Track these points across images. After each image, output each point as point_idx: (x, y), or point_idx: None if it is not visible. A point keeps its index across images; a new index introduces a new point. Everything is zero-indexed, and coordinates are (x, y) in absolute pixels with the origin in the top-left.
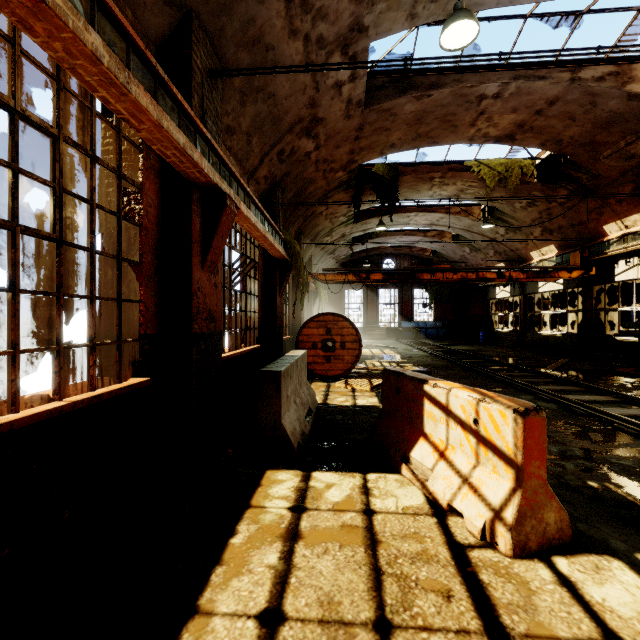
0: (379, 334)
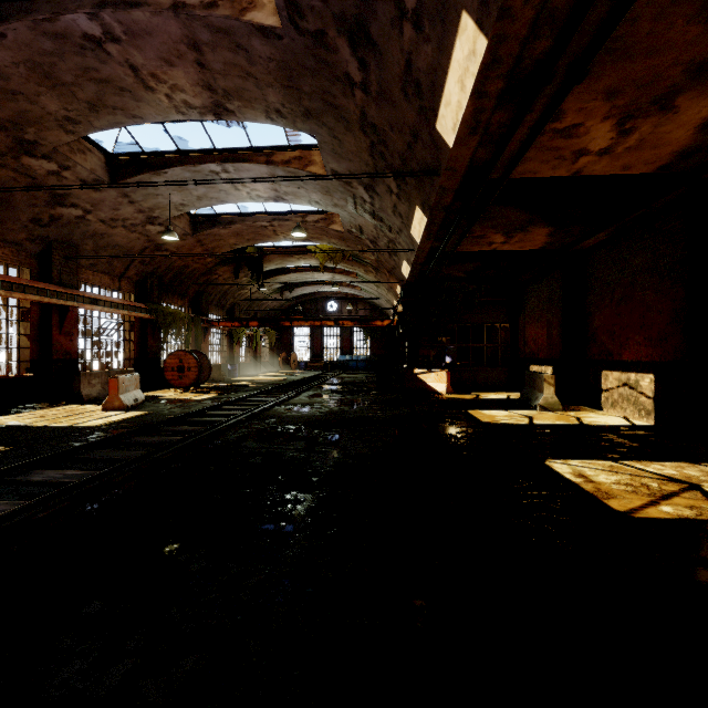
0: (318, 366)
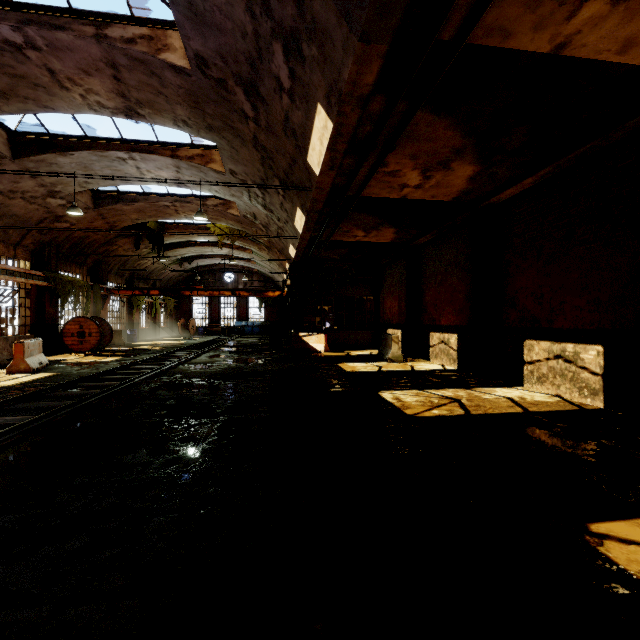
0: (216, 331)
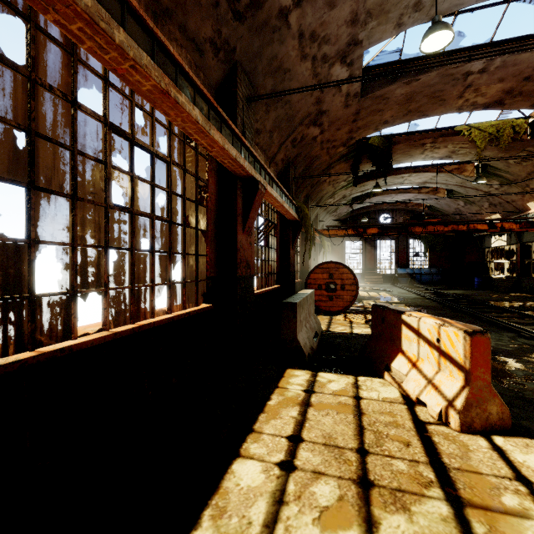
0: (376, 279)
